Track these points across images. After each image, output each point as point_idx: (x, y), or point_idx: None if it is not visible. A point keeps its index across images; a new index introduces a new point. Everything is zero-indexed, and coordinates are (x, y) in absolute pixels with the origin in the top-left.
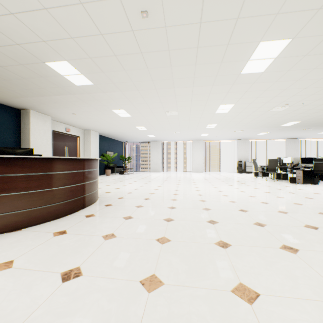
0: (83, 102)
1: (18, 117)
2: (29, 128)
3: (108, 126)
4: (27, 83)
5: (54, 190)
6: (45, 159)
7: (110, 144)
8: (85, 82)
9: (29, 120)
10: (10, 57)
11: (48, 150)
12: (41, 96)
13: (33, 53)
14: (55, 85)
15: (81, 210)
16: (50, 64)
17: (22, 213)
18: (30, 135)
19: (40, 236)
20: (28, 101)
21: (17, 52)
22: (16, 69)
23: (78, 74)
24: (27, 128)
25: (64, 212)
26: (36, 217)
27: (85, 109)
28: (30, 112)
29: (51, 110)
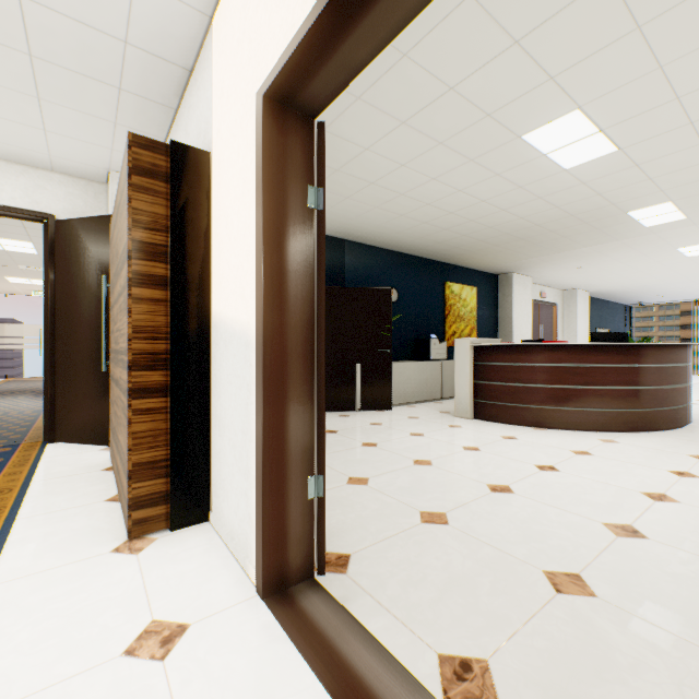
0: (625, 247)
1: (495, 287)
2: (511, 301)
3: (626, 278)
4: (559, 242)
5: (665, 389)
6: (657, 347)
7: (601, 312)
8: (668, 219)
9: (510, 289)
10: (580, 219)
11: (527, 332)
12: (558, 252)
13: (621, 208)
14: (603, 234)
15: (686, 425)
16: (632, 212)
17: (637, 413)
18: (511, 310)
19: (687, 442)
20: (525, 263)
21: (598, 212)
22: (568, 230)
23: (668, 213)
24: (507, 301)
25: (673, 422)
26: (649, 421)
27: (611, 258)
28: (512, 276)
29: (545, 268)
